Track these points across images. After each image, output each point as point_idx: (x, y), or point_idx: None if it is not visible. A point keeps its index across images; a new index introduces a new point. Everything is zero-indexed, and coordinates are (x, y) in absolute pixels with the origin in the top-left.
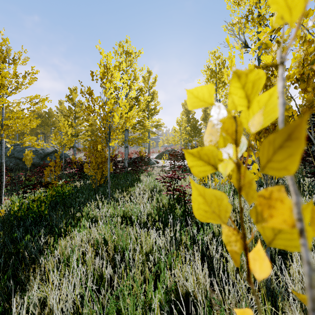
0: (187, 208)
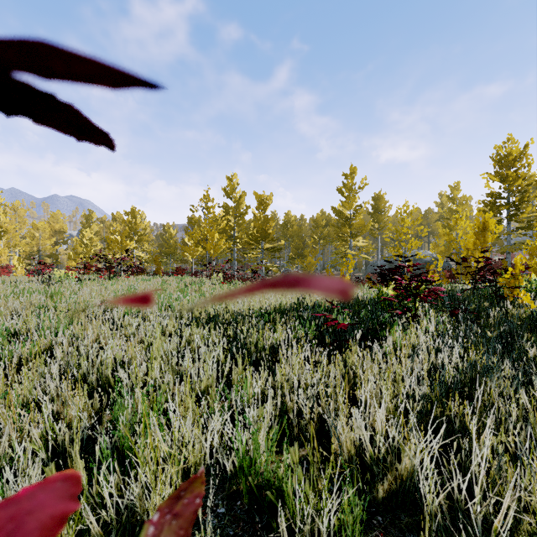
0: None
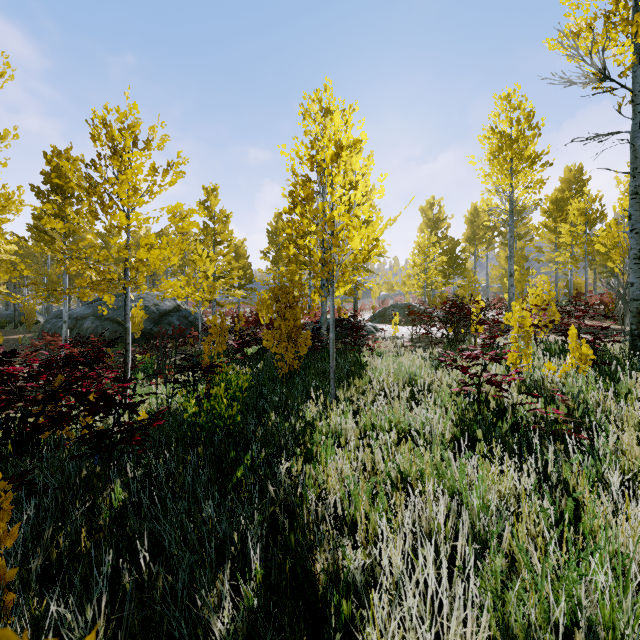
0: (526, 420)
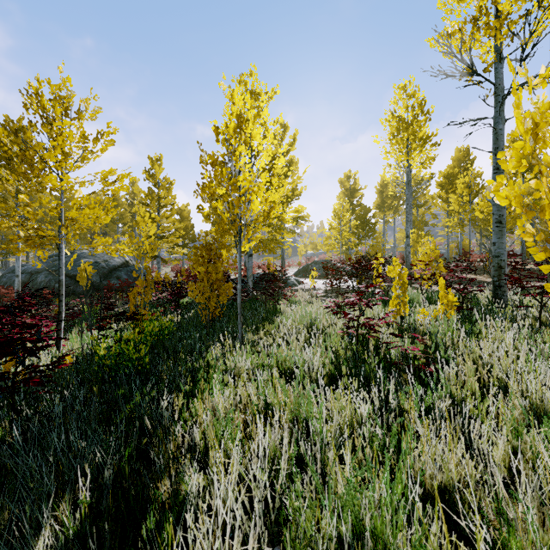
0: (389, 356)
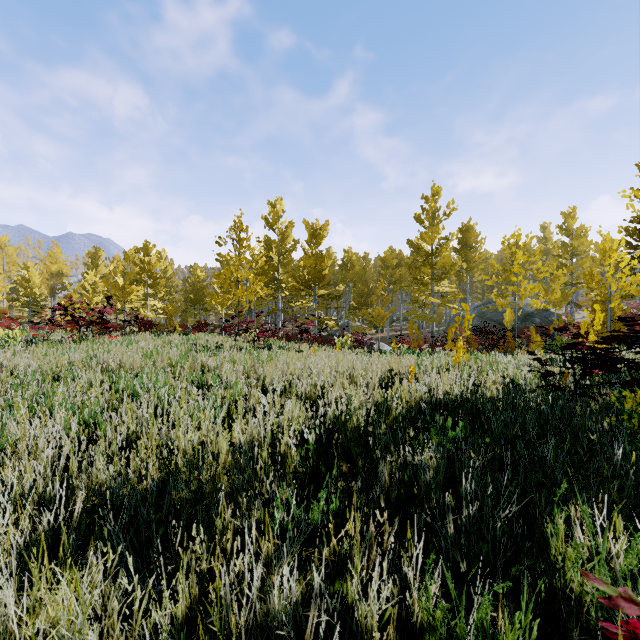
0: None
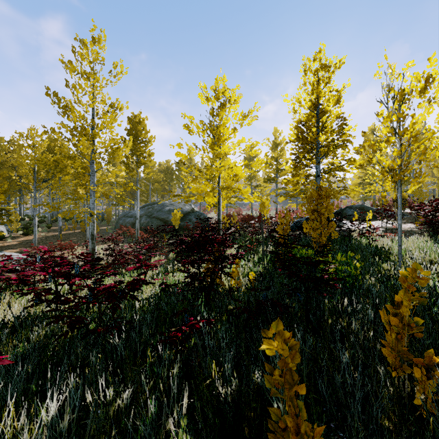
0: None
